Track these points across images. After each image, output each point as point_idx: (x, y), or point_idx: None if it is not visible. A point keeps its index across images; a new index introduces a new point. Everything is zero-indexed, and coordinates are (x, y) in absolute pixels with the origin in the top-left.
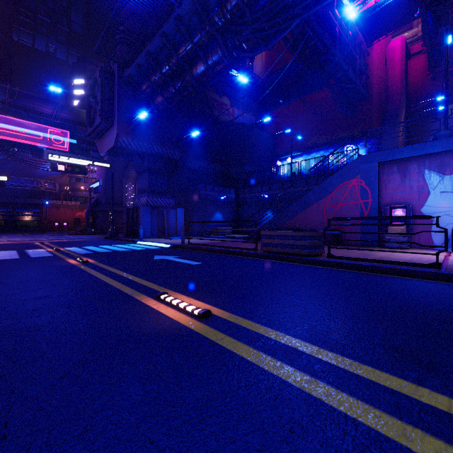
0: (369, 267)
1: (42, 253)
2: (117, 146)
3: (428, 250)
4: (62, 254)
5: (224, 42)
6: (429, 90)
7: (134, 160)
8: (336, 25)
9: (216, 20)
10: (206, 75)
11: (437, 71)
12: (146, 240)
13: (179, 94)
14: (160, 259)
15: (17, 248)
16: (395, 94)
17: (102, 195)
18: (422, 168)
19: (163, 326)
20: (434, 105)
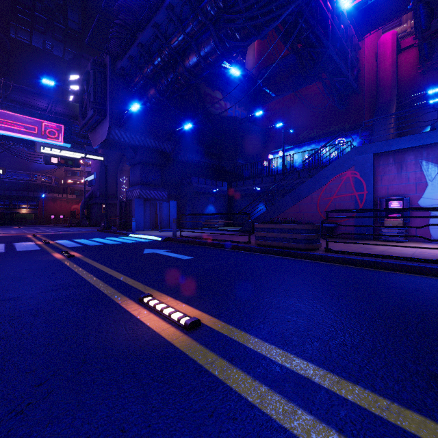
0: (372, 262)
1: (30, 246)
2: (109, 138)
3: (426, 243)
4: (50, 247)
5: (216, 32)
6: (419, 84)
7: (127, 153)
8: (329, 17)
9: (209, 8)
10: (198, 66)
11: (427, 64)
12: (138, 232)
13: (171, 86)
14: (150, 253)
15: (6, 240)
16: (386, 88)
17: (96, 188)
18: (419, 159)
19: (140, 342)
20: (424, 98)
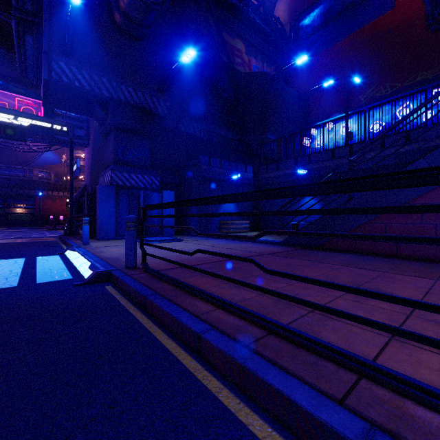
0: None
1: None
2: (51, 79)
3: None
4: None
5: None
6: None
7: (95, 114)
8: None
9: None
10: None
11: None
12: (91, 245)
13: None
14: None
15: None
16: None
17: (89, 181)
18: None
19: None
20: None
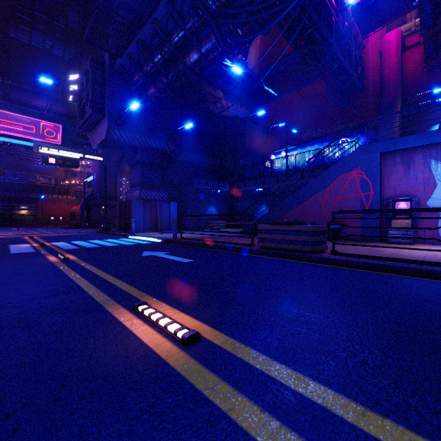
0: (382, 266)
1: (25, 248)
2: (108, 138)
3: (435, 245)
4: (45, 250)
5: (217, 28)
6: (424, 83)
7: (126, 153)
8: (333, 14)
9: (210, 3)
10: (199, 64)
11: (433, 63)
12: (138, 234)
13: (171, 84)
14: (148, 255)
15: (2, 242)
16: (391, 87)
17: (96, 189)
18: (428, 159)
19: (131, 360)
20: (429, 98)
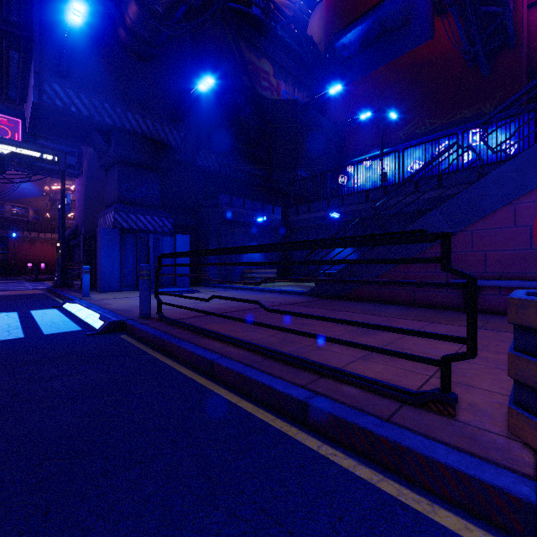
0: None
1: None
2: (42, 103)
3: None
4: None
5: None
6: None
7: (94, 144)
8: None
9: None
10: None
11: None
12: (93, 297)
13: None
14: None
15: None
16: None
17: (81, 221)
18: None
19: None
20: None
